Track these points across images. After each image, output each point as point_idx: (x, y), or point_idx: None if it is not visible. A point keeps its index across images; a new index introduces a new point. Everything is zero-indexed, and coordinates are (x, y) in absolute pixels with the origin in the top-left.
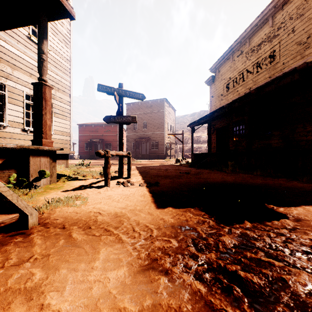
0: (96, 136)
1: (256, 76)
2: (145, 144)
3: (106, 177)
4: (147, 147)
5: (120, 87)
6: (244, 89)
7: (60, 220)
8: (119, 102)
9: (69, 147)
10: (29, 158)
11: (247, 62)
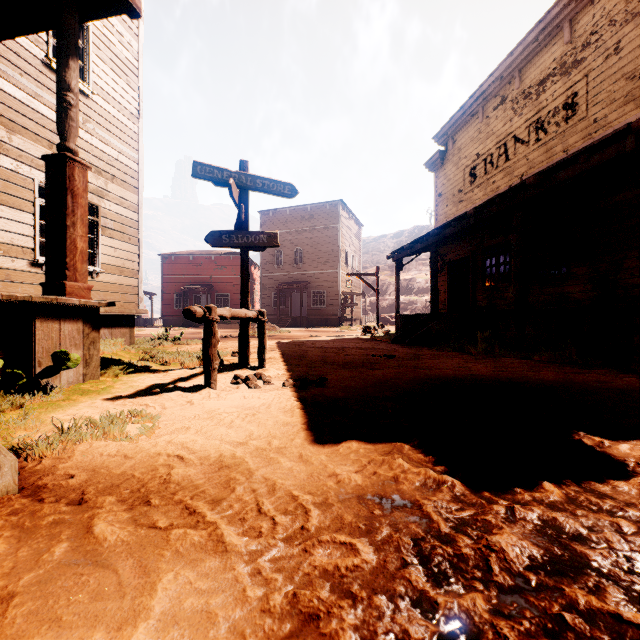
0: (197, 280)
1: (535, 150)
2: (298, 295)
3: (208, 367)
4: (304, 302)
5: (243, 170)
6: (510, 178)
7: (77, 478)
8: (240, 201)
9: (136, 302)
10: (35, 323)
11: (516, 120)
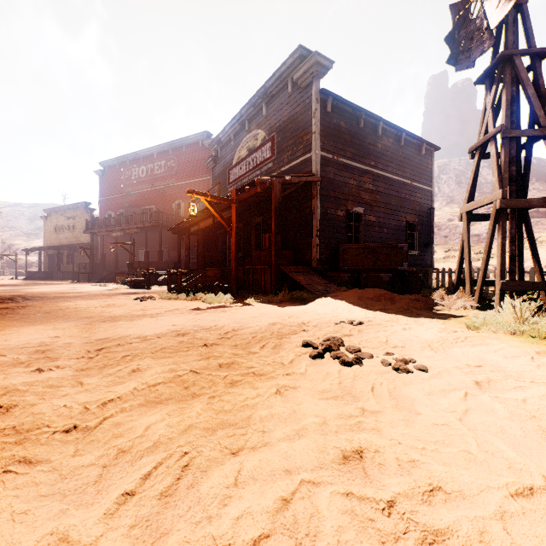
0: None
1: (69, 233)
2: None
3: None
4: None
5: None
6: (64, 236)
7: None
8: None
9: None
10: None
11: (65, 222)
